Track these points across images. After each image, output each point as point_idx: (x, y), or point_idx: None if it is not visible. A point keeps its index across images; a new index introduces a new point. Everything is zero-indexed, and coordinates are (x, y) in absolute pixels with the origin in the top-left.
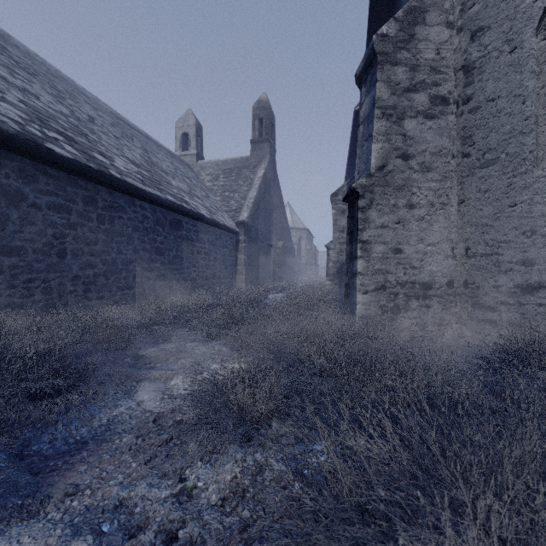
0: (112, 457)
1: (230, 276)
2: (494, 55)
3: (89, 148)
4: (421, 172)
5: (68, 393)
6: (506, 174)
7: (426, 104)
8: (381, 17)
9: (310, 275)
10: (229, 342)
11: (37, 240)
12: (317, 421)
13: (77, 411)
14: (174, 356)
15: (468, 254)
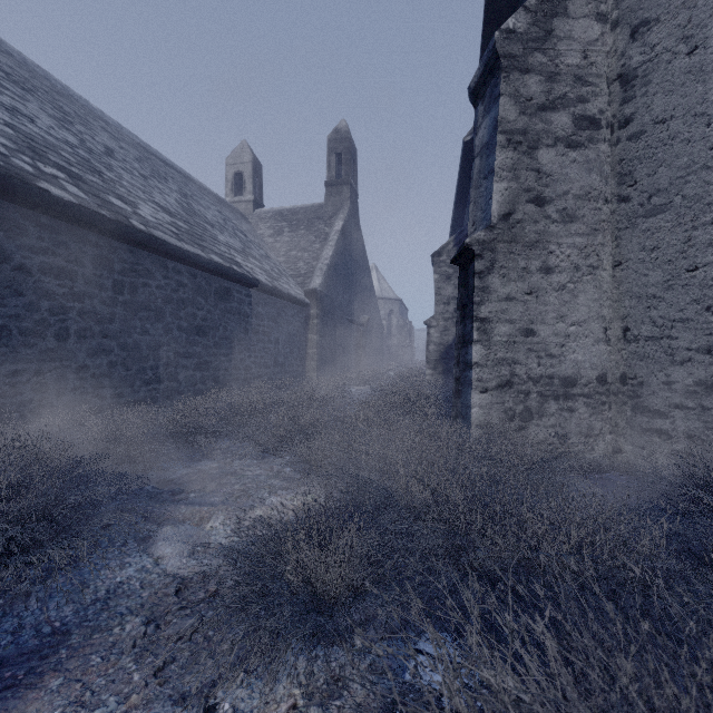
0: (104, 661)
1: (298, 363)
2: (665, 58)
3: (102, 190)
4: (562, 223)
5: (50, 548)
6: (682, 225)
7: (569, 128)
8: (501, 14)
9: (403, 360)
10: (292, 463)
11: (25, 316)
12: (429, 629)
13: (62, 576)
14: (215, 481)
15: (627, 337)
